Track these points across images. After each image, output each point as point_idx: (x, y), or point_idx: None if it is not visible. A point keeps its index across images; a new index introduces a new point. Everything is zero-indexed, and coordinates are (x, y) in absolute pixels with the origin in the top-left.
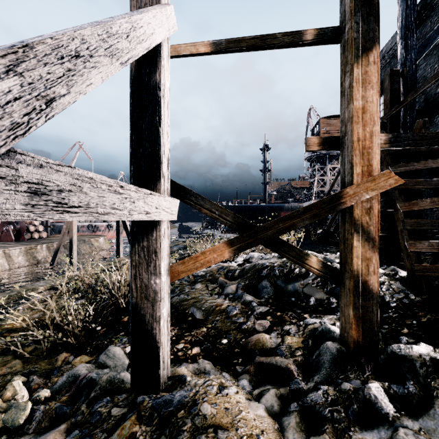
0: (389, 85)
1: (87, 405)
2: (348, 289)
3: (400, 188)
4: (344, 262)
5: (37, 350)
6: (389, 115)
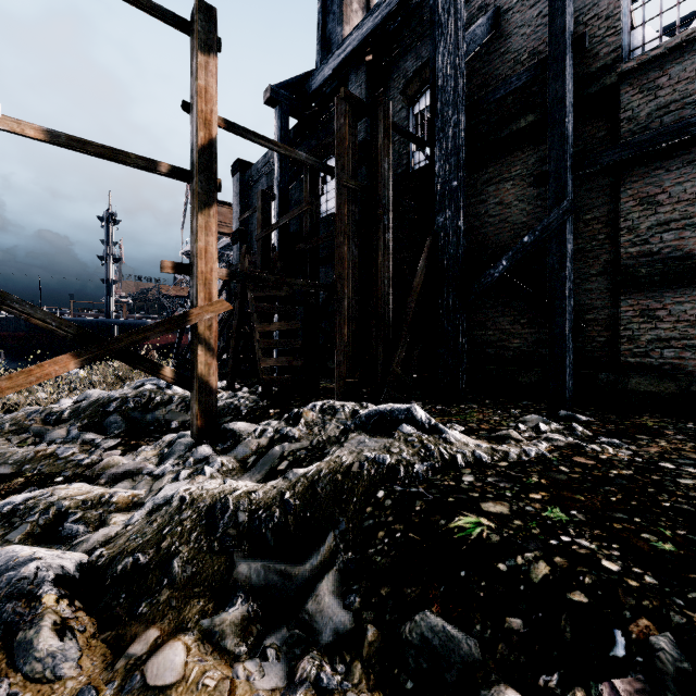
0: (262, 205)
1: None
2: (195, 390)
3: (258, 311)
4: (193, 369)
5: None
6: (261, 236)
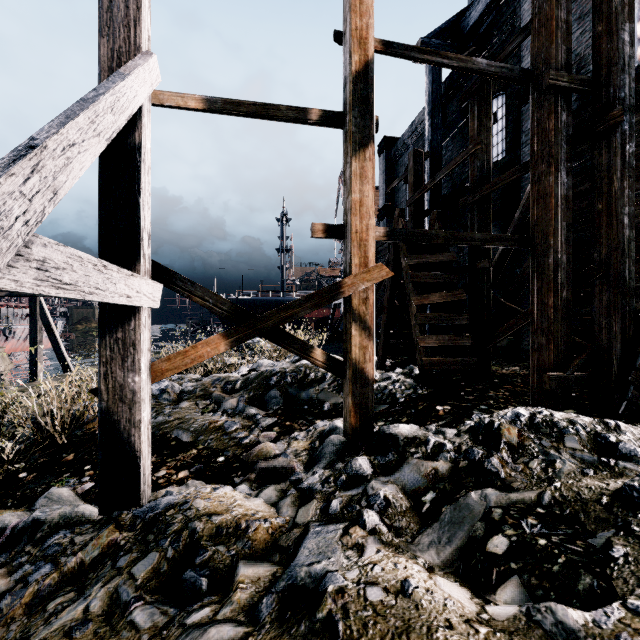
0: (413, 166)
1: (33, 545)
2: (348, 378)
3: (414, 281)
4: (346, 352)
5: None
6: (413, 200)
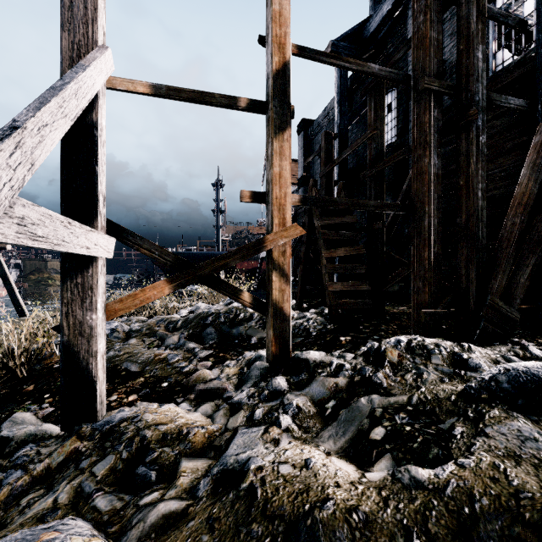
0: (325, 145)
1: (3, 458)
2: (270, 315)
3: (324, 238)
4: (268, 294)
5: None
6: (324, 172)
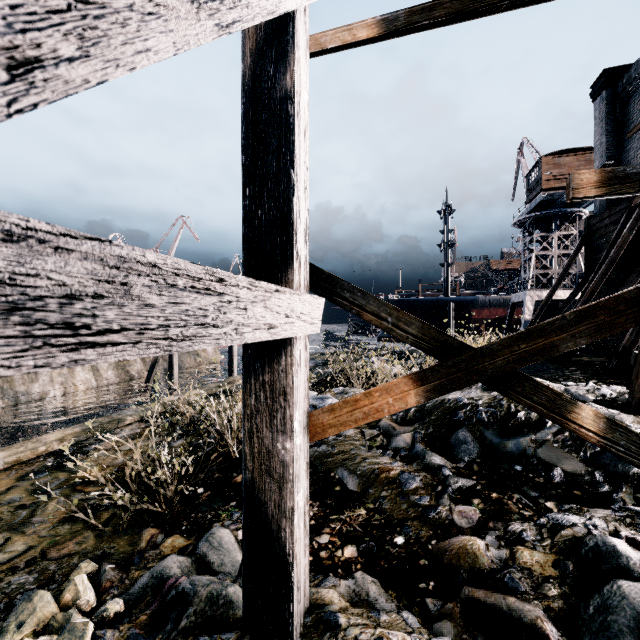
0: None
1: None
2: None
3: None
4: None
5: (116, 518)
6: None
